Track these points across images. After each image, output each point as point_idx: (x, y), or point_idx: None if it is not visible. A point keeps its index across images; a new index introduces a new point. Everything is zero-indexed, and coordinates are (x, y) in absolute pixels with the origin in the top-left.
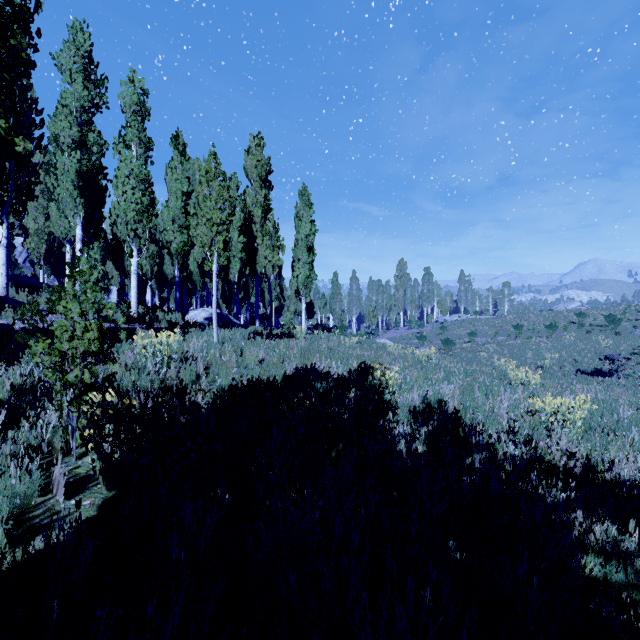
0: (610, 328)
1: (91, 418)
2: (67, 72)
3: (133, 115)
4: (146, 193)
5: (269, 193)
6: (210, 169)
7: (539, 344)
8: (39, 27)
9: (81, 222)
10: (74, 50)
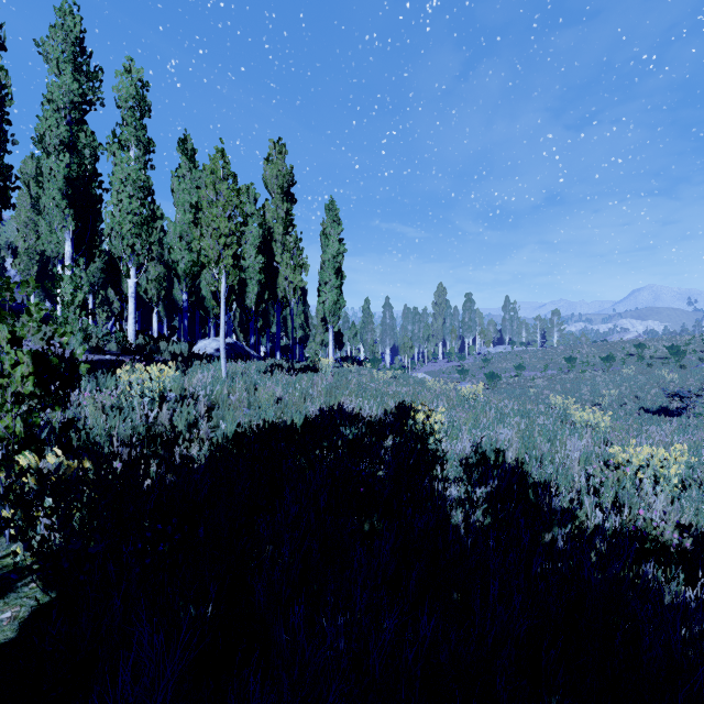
0: (673, 361)
1: (8, 493)
2: (54, 61)
3: (130, 111)
4: (145, 202)
5: (292, 207)
6: (216, 168)
7: (595, 379)
8: None
9: (71, 237)
10: (62, 36)
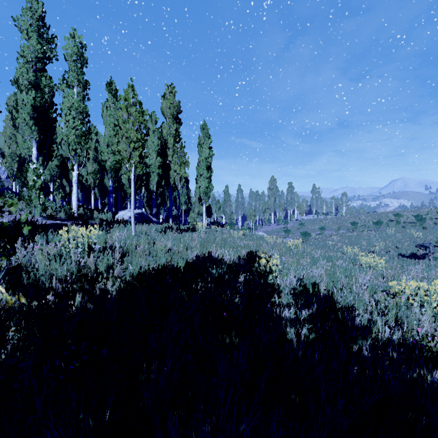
0: (418, 224)
1: None
2: (25, 31)
3: (74, 62)
4: (84, 122)
5: (179, 127)
6: (128, 98)
7: (370, 235)
8: None
9: (36, 144)
10: (30, 15)
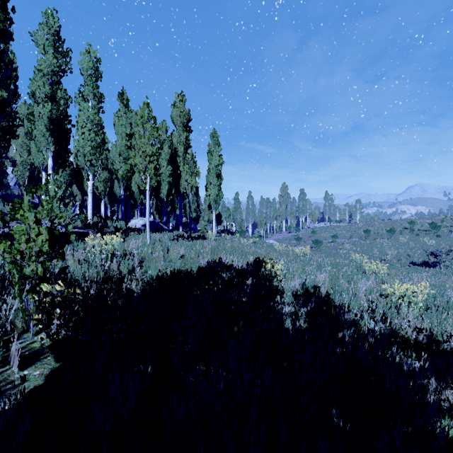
0: (432, 232)
1: (39, 305)
2: (41, 46)
3: (89, 77)
4: (99, 134)
5: (189, 135)
6: (144, 114)
7: (382, 243)
8: (14, 5)
9: (52, 155)
10: (47, 30)
